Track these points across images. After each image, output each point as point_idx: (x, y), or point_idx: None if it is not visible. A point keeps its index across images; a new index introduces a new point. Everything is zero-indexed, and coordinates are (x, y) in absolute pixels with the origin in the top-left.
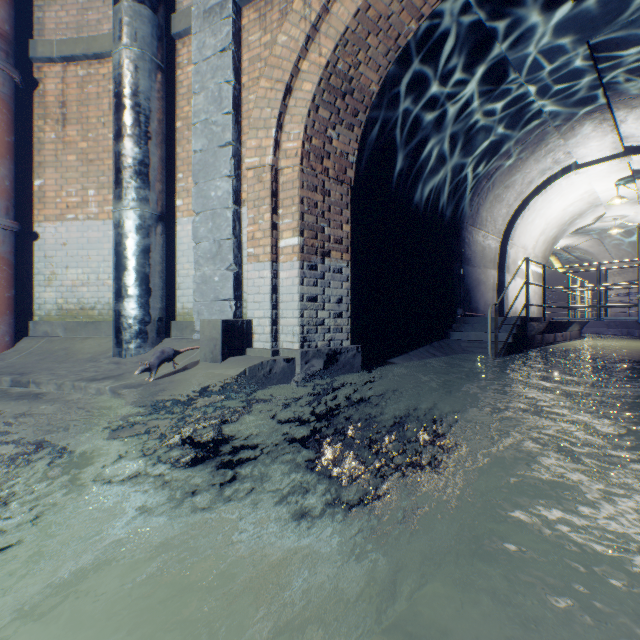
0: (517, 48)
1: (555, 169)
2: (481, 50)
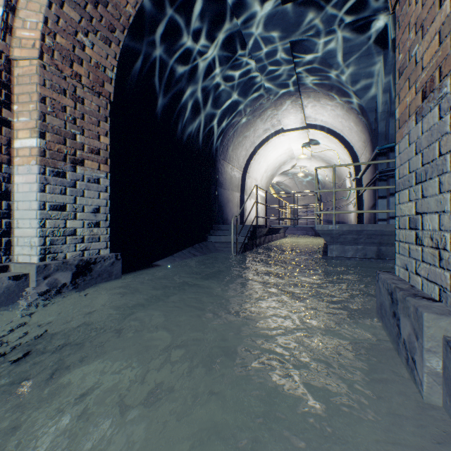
0: (249, 29)
1: (272, 130)
2: (226, 22)
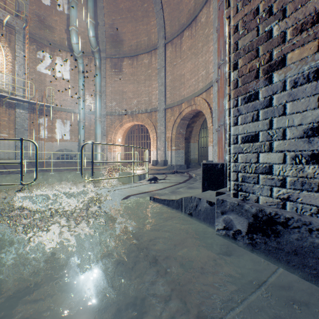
0: None
1: None
2: None
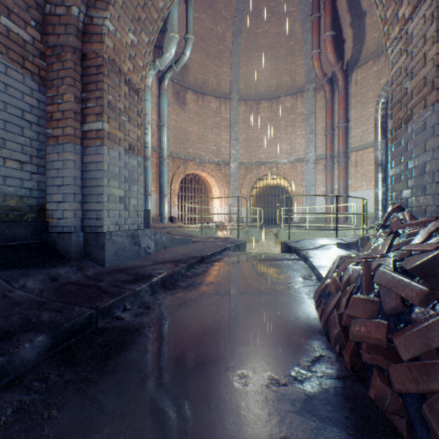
0: None
1: None
2: None
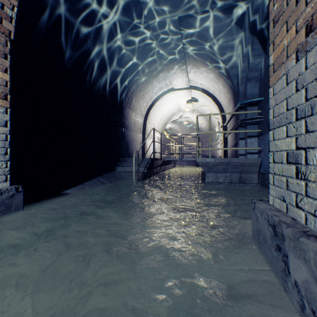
0: (147, 2)
1: (166, 89)
2: None
